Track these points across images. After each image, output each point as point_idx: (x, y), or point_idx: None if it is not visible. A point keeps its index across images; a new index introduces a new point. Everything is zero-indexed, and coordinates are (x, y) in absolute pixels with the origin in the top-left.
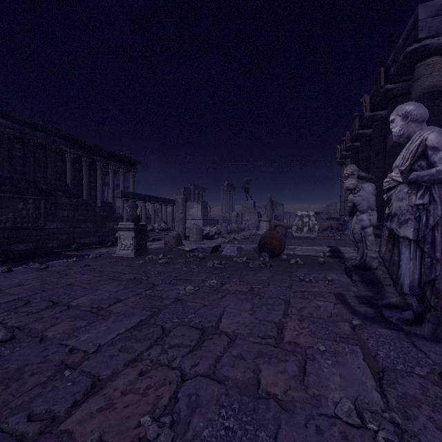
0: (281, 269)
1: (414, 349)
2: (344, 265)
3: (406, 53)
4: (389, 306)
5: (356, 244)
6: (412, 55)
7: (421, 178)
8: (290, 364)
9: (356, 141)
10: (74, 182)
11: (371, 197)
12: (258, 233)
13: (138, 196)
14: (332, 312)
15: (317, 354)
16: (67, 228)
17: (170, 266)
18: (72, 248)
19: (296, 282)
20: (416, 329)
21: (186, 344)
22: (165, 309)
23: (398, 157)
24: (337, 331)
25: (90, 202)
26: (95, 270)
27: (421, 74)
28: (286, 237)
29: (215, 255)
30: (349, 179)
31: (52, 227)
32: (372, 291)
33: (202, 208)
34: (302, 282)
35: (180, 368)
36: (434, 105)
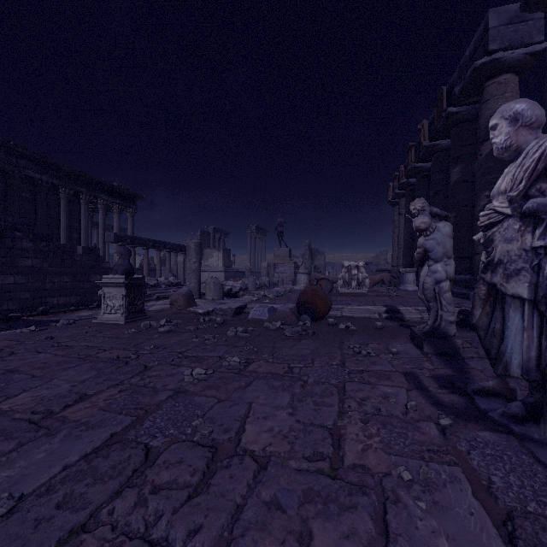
0: (328, 338)
1: (539, 467)
2: (410, 331)
3: (475, 68)
4: (484, 393)
5: (426, 304)
6: (482, 71)
7: (544, 208)
8: (360, 515)
9: (412, 177)
10: (47, 221)
11: (448, 241)
12: (295, 288)
13: (138, 240)
14: (408, 405)
15: (400, 489)
16: (31, 284)
17: (174, 337)
18: (39, 311)
19: (350, 357)
20: (531, 430)
21: (184, 481)
22: (156, 410)
23: (501, 180)
24: (421, 438)
25: (66, 246)
26: (60, 345)
27: (492, 94)
28: (331, 293)
29: (239, 319)
30: (419, 216)
31: (8, 282)
32: (452, 367)
33: (224, 258)
34: (358, 356)
35: (166, 542)
36: None
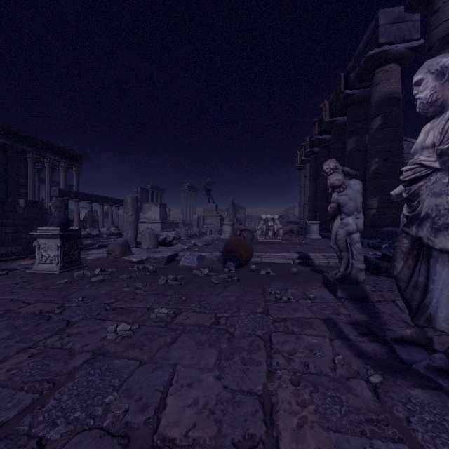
0: (251, 284)
1: None
2: (323, 277)
3: (367, 57)
4: (402, 341)
5: (337, 253)
6: (373, 60)
7: None
8: None
9: (315, 147)
10: None
11: (359, 197)
12: (221, 237)
13: (82, 195)
14: (336, 360)
15: None
16: None
17: (106, 287)
18: None
19: (273, 304)
20: None
21: None
22: (67, 381)
23: (423, 135)
24: (356, 404)
25: (7, 200)
26: None
27: (380, 79)
28: (251, 242)
29: (171, 267)
30: (333, 174)
31: None
32: (365, 312)
33: (161, 211)
34: (280, 302)
35: None
36: (391, 111)
